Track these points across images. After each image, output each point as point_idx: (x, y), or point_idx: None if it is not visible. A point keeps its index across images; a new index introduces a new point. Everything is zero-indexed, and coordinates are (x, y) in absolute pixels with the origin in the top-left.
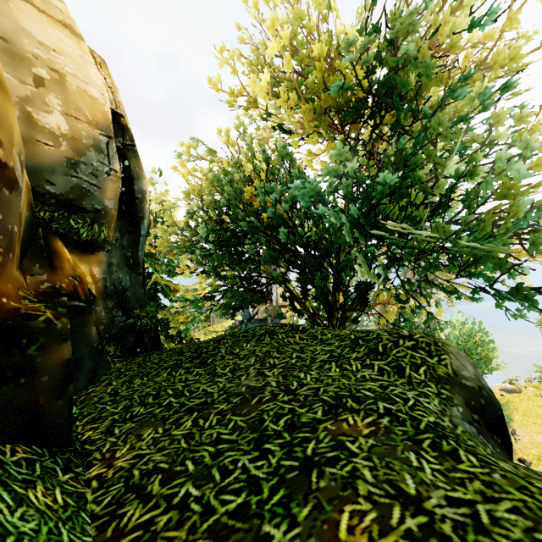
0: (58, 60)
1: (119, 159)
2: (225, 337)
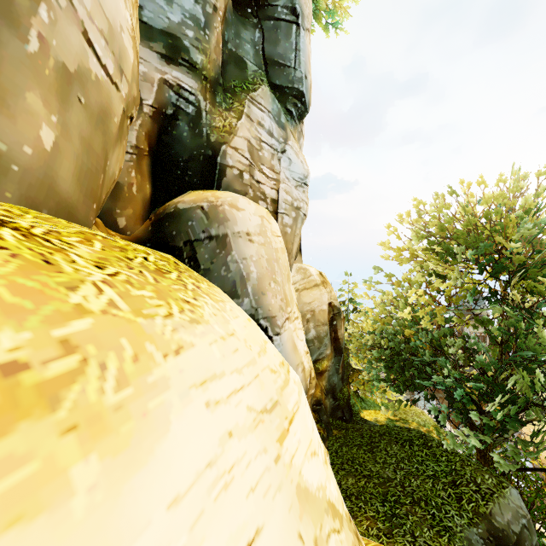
0: (313, 305)
1: (333, 321)
2: (386, 432)
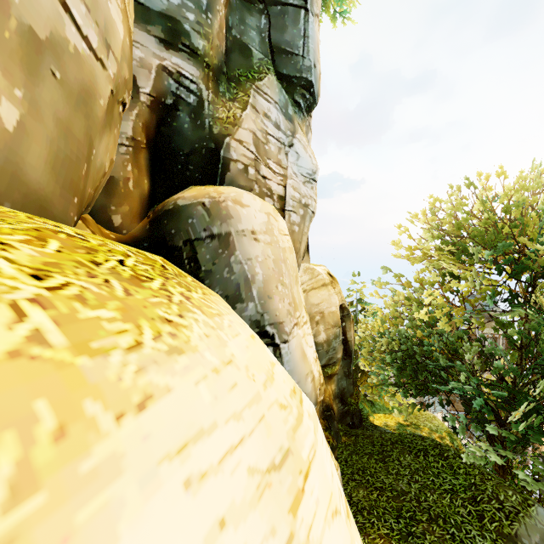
0: (321, 306)
1: (341, 323)
2: (398, 441)
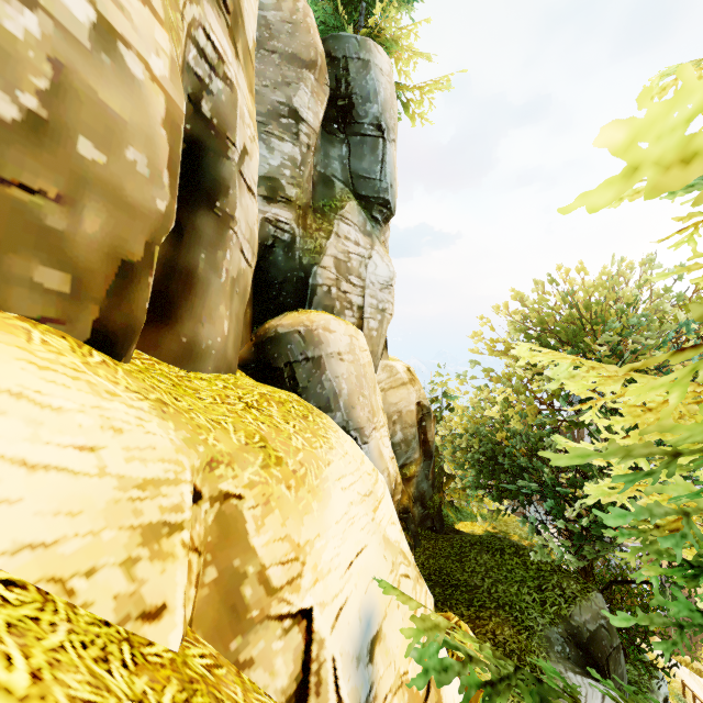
0: (400, 405)
1: (422, 422)
2: (477, 542)
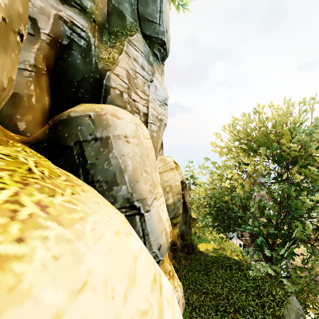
0: (170, 182)
1: (182, 192)
2: (215, 261)
